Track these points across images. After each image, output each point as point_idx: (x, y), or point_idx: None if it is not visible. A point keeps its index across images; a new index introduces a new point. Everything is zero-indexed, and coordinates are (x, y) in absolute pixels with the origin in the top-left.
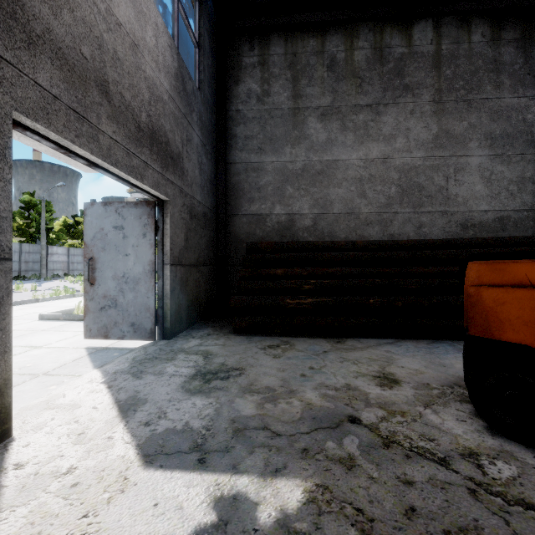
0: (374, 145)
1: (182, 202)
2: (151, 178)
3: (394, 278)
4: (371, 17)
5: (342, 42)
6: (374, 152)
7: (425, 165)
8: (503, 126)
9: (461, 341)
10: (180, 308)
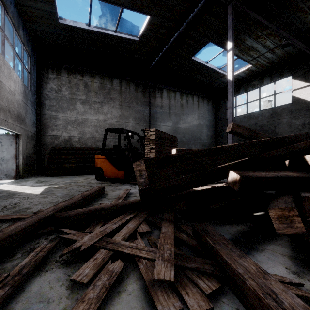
0: (101, 115)
1: (25, 133)
2: (17, 129)
3: None
4: (99, 74)
5: (90, 78)
6: (101, 118)
7: (117, 124)
8: (138, 115)
9: None
10: (24, 169)
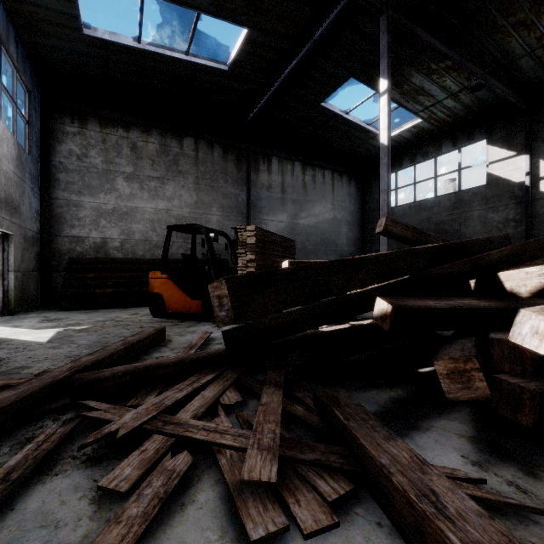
0: (161, 201)
1: (20, 233)
2: (6, 225)
3: None
4: (158, 128)
5: (141, 136)
6: (161, 206)
7: (190, 216)
8: (228, 202)
9: None
10: (19, 298)
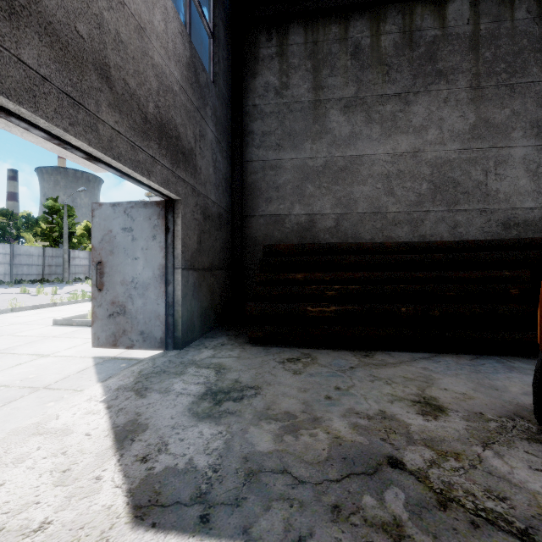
0: (403, 137)
1: (195, 202)
2: (160, 175)
3: (429, 284)
4: None
5: (367, 27)
6: (403, 145)
7: (461, 158)
8: None
9: (511, 357)
10: (192, 315)
